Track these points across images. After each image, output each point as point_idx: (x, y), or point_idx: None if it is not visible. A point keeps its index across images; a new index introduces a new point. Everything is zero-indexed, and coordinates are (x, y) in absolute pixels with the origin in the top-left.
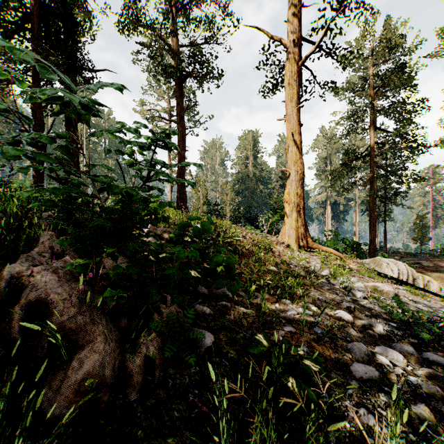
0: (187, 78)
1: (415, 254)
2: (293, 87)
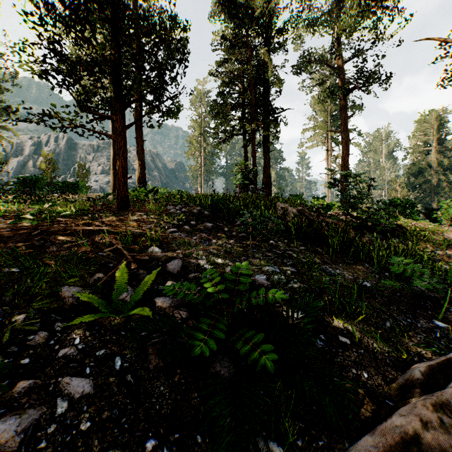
0: (352, 90)
1: None
2: None
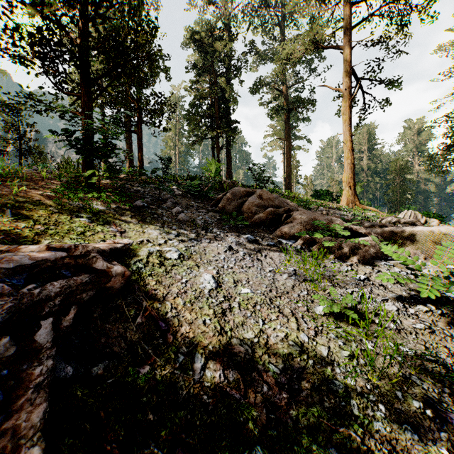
0: (291, 110)
1: None
2: (345, 115)
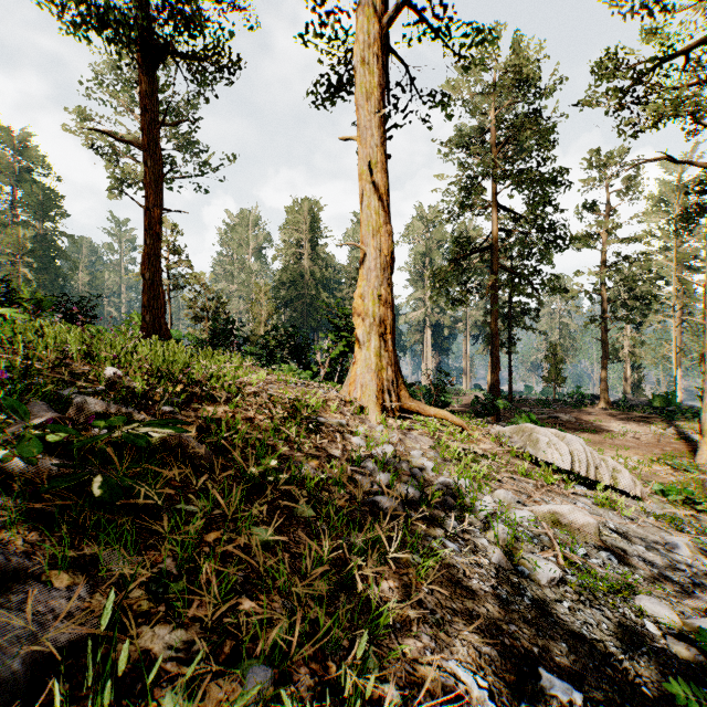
0: (162, 53)
1: (547, 402)
2: (371, 68)
